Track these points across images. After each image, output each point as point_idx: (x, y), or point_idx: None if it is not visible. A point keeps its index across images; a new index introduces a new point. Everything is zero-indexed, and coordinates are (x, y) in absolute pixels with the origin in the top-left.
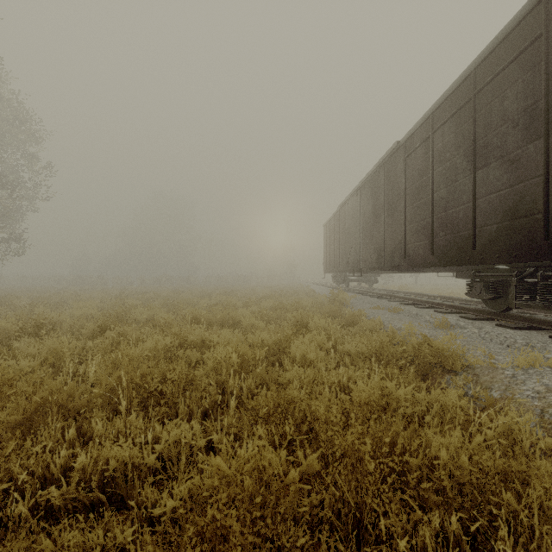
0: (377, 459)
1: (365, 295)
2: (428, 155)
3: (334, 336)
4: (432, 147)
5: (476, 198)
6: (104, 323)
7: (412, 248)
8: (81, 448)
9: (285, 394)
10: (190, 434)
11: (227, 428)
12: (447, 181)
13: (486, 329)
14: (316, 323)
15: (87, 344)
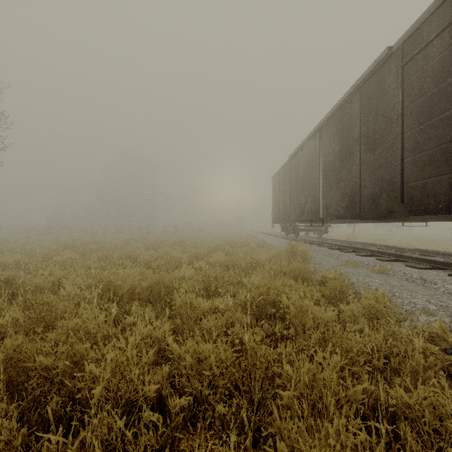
0: None
1: (321, 246)
2: None
3: (344, 346)
4: None
5: None
6: None
7: (419, 187)
8: None
9: None
10: None
11: None
12: None
13: None
14: (296, 306)
15: None
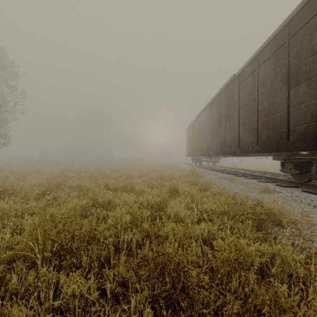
0: (240, 313)
1: (212, 170)
2: (254, 81)
3: (195, 198)
4: (258, 76)
5: (290, 107)
6: (46, 189)
7: (244, 141)
8: (2, 295)
9: (162, 251)
10: (85, 288)
11: (118, 276)
12: (268, 97)
13: (296, 193)
14: (184, 189)
15: (32, 204)
